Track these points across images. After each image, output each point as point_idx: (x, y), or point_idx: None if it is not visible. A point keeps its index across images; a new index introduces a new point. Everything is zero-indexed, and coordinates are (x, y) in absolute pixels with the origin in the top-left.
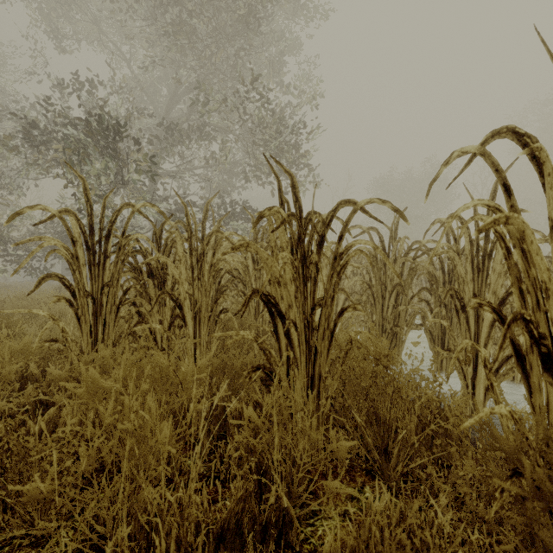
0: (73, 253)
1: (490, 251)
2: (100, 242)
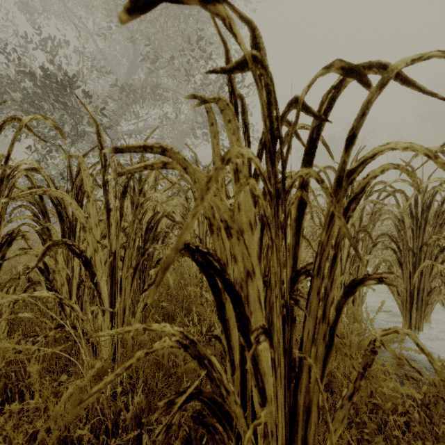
0: None
1: None
2: None
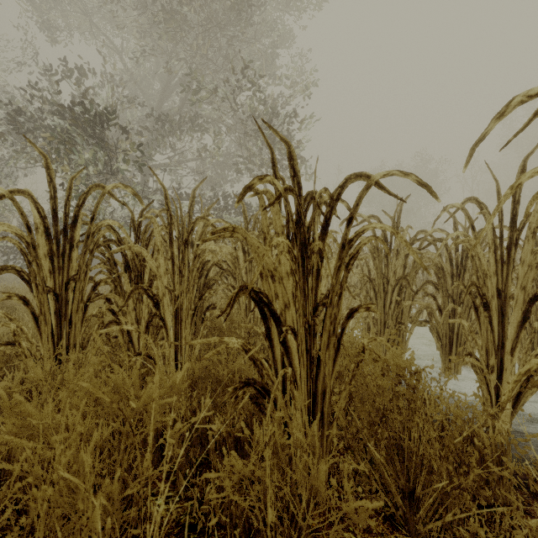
0: (28, 241)
1: (515, 239)
2: (65, 229)
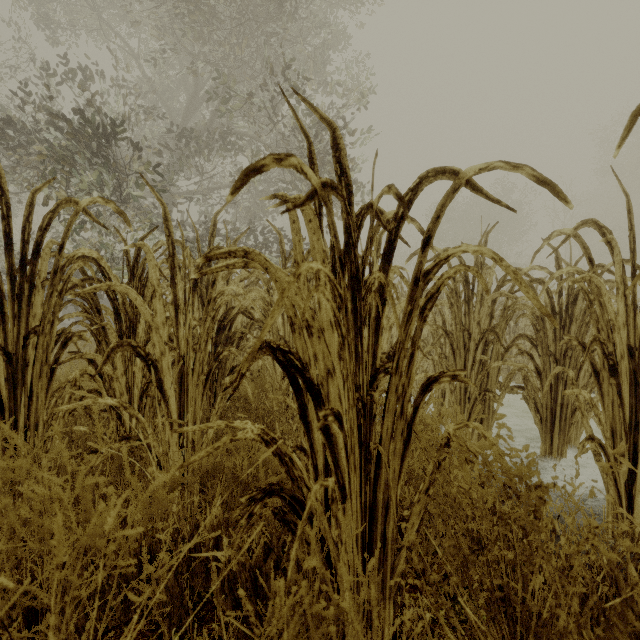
0: None
1: None
2: (23, 262)
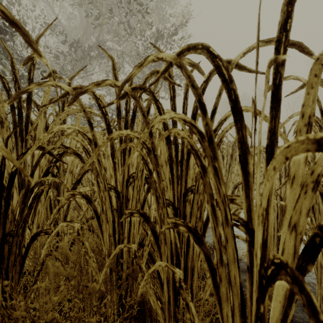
0: None
1: None
2: None
